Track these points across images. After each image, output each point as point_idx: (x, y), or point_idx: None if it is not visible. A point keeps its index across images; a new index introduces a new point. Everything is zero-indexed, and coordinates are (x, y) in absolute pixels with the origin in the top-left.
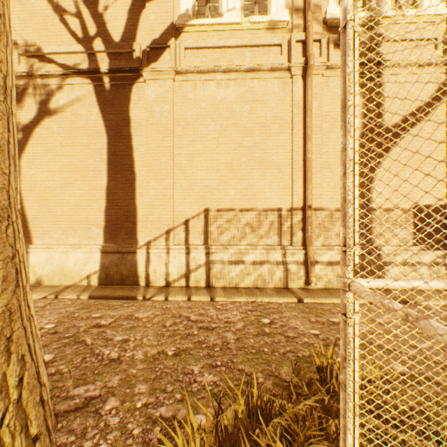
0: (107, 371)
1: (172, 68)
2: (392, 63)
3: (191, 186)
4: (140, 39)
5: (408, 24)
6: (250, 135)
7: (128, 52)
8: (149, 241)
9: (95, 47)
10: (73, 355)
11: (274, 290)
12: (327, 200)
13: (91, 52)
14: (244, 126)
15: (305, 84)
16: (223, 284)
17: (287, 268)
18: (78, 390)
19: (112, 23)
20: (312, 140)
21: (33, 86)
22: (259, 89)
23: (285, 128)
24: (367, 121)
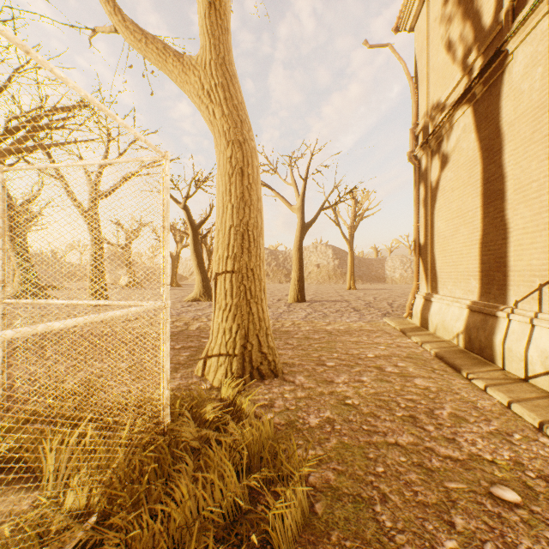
0: (318, 382)
1: (537, 0)
2: None
3: None
4: None
5: None
6: None
7: (498, 31)
8: (516, 301)
9: (468, 61)
10: (335, 369)
11: None
12: None
13: (469, 69)
14: None
15: None
16: None
17: None
18: (300, 377)
19: (484, 11)
20: None
21: (438, 142)
22: None
23: None
24: None
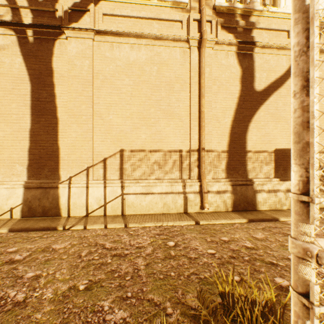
0: (7, 320)
1: (91, 29)
2: (261, 45)
3: (109, 131)
4: (62, 1)
5: (271, 18)
6: (157, 91)
7: (51, 11)
8: (71, 177)
9: (18, 2)
10: None
11: (176, 215)
12: (216, 144)
13: (15, 7)
14: (152, 83)
15: (200, 54)
16: (135, 212)
17: (186, 197)
18: None
19: None
20: (205, 98)
21: None
22: (165, 54)
23: (185, 87)
24: (244, 86)
